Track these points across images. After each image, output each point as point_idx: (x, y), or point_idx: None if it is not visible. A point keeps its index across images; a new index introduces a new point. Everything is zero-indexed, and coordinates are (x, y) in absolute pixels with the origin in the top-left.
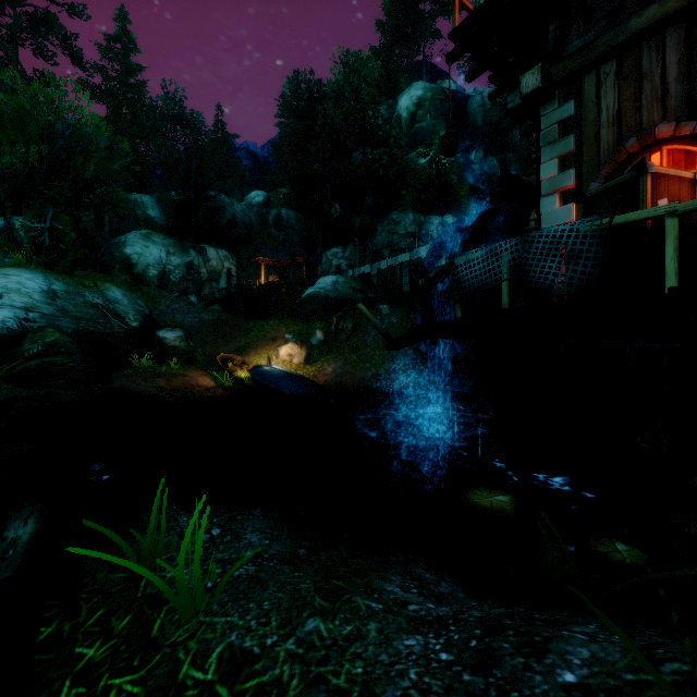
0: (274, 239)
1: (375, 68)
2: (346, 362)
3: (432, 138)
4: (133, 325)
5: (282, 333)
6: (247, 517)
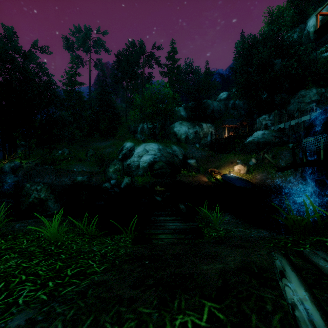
0: (232, 114)
1: (290, 10)
2: (268, 173)
3: None
4: (180, 158)
5: (235, 160)
6: (225, 214)
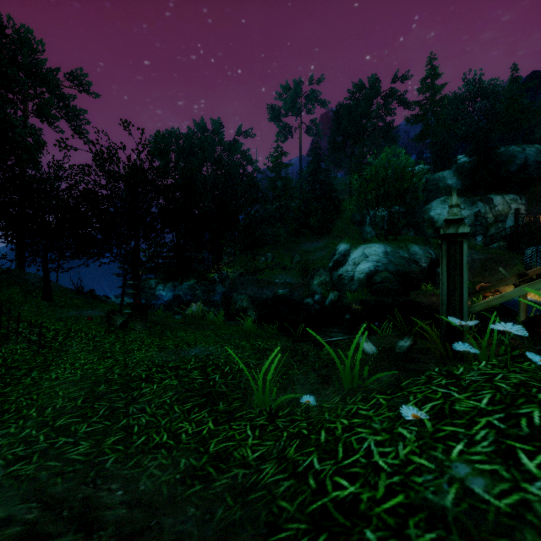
0: None
1: None
2: None
3: None
4: (423, 266)
5: None
6: None
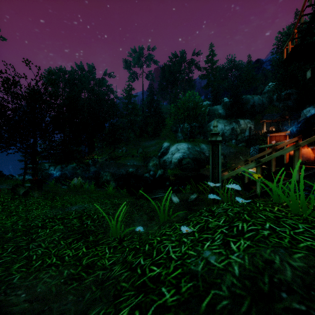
0: (276, 107)
1: None
2: None
3: None
4: (207, 155)
5: None
6: None
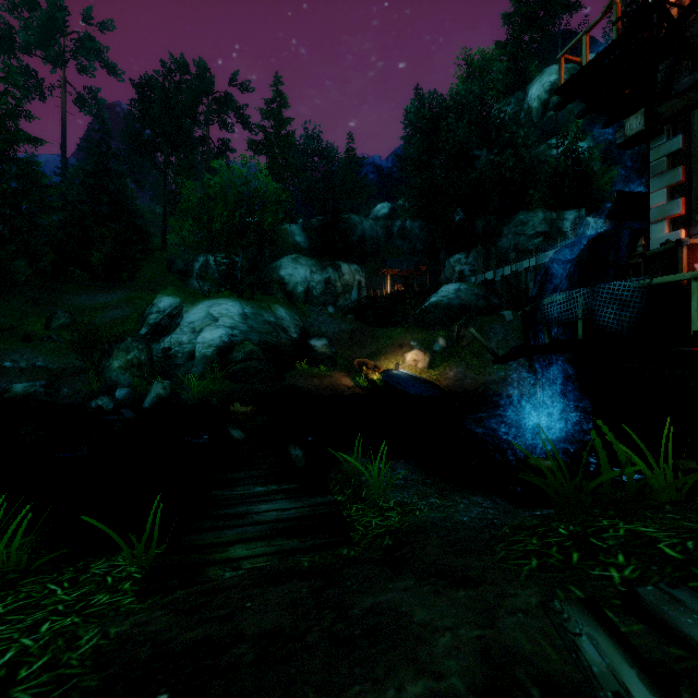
0: (399, 248)
1: (501, 62)
2: (468, 367)
3: (567, 127)
4: (294, 336)
5: (408, 341)
6: (397, 462)
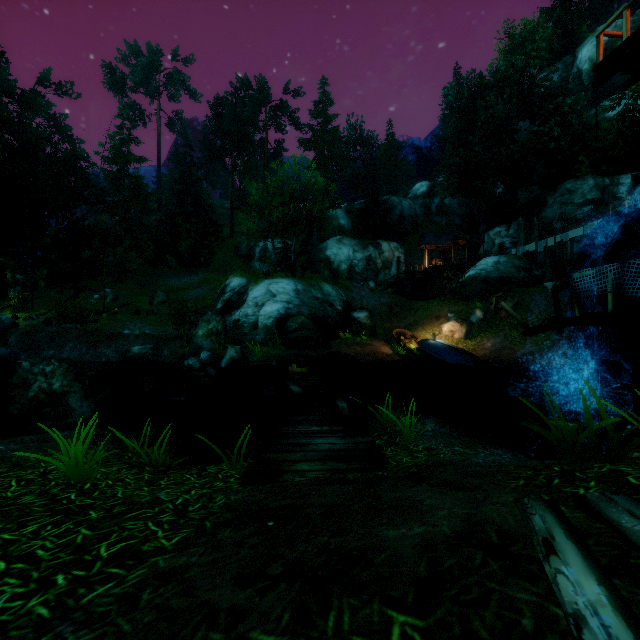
0: (437, 224)
1: (546, 29)
2: (506, 338)
3: None
4: (338, 309)
5: (444, 313)
6: (427, 418)
